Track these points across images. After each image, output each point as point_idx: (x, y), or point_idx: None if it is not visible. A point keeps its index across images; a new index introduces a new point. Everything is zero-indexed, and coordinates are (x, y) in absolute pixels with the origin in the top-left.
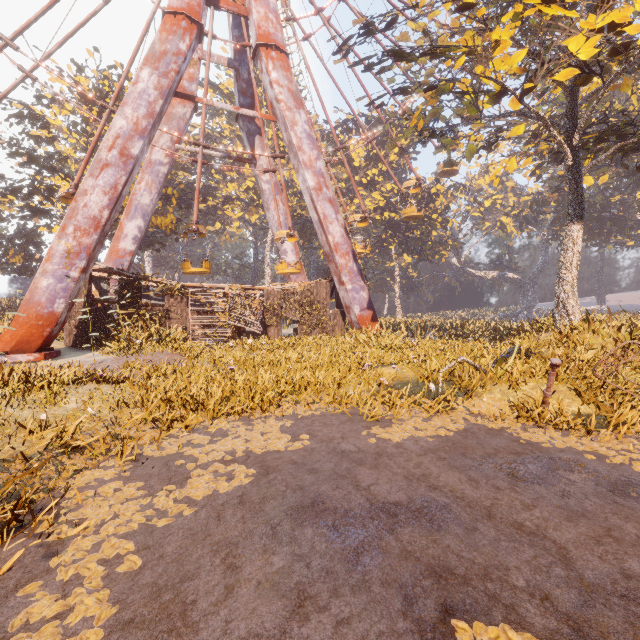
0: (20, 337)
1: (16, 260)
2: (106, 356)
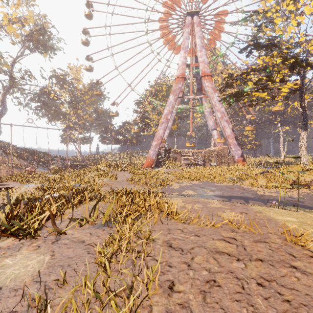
0: (147, 164)
1: (134, 141)
2: (164, 169)
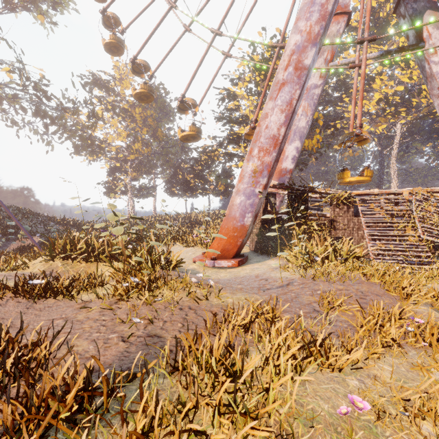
0: (223, 245)
1: (221, 188)
2: (288, 272)
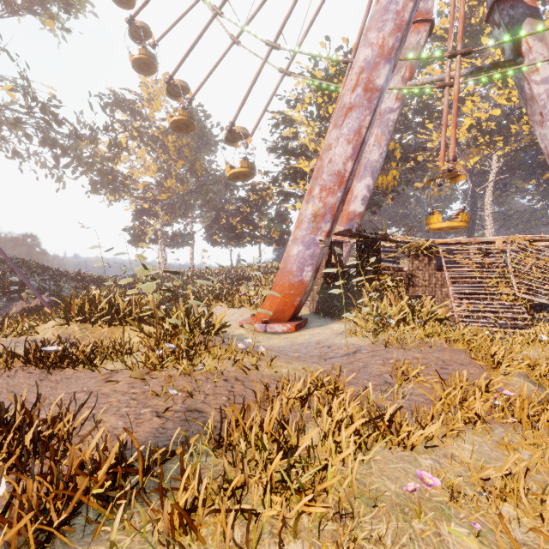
0: (276, 306)
1: (275, 235)
2: (355, 338)
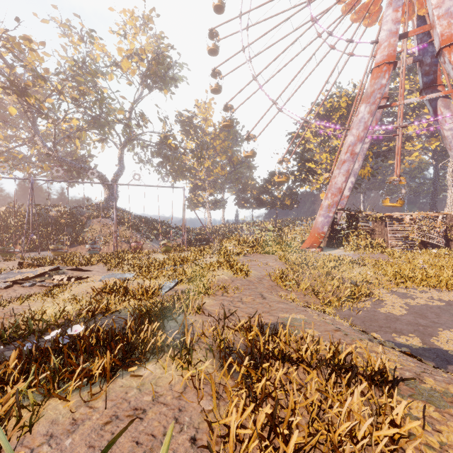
0: (312, 242)
1: (288, 202)
2: (347, 253)
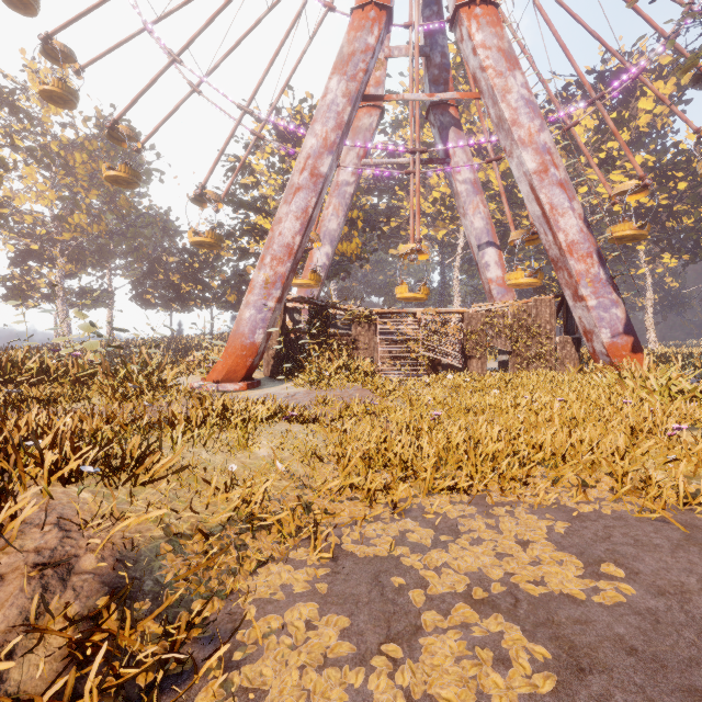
0: (229, 367)
1: (232, 298)
2: (298, 388)
